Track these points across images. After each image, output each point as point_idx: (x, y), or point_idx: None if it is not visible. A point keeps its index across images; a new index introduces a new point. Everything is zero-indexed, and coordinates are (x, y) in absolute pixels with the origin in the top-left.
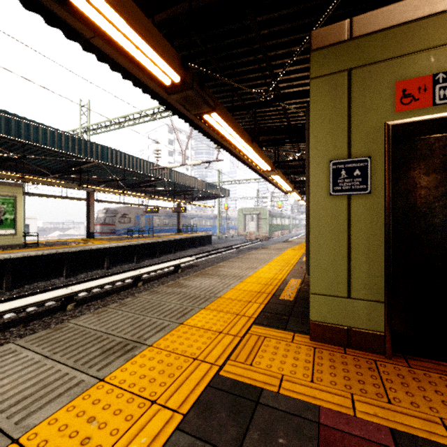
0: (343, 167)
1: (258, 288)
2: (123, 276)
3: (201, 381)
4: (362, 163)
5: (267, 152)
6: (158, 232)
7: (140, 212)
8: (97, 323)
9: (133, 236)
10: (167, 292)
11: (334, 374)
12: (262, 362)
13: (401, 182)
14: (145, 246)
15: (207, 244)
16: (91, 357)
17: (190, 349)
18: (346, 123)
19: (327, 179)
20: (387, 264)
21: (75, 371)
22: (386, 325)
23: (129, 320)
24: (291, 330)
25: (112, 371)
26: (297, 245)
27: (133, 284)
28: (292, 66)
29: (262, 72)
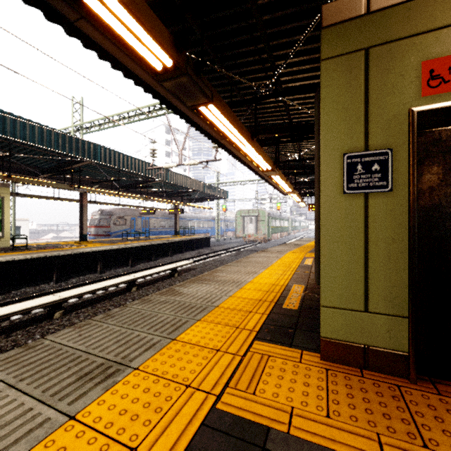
0: (360, 161)
1: (259, 296)
2: (116, 281)
3: (194, 418)
4: (381, 156)
5: (266, 152)
6: (155, 235)
7: (135, 214)
8: (77, 339)
9: (128, 238)
10: (160, 301)
11: (353, 405)
12: (267, 390)
13: (423, 179)
14: (141, 249)
15: (205, 247)
16: (63, 385)
17: (182, 373)
18: (362, 111)
19: (341, 175)
20: (412, 273)
21: (42, 405)
22: (411, 344)
23: (115, 335)
24: (298, 346)
25: (87, 405)
26: (297, 248)
27: (127, 289)
28: (296, 57)
29: (263, 64)
